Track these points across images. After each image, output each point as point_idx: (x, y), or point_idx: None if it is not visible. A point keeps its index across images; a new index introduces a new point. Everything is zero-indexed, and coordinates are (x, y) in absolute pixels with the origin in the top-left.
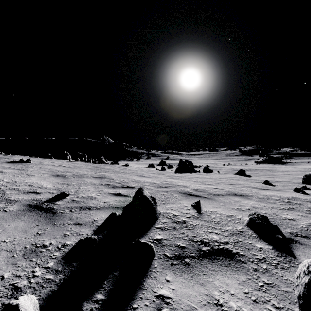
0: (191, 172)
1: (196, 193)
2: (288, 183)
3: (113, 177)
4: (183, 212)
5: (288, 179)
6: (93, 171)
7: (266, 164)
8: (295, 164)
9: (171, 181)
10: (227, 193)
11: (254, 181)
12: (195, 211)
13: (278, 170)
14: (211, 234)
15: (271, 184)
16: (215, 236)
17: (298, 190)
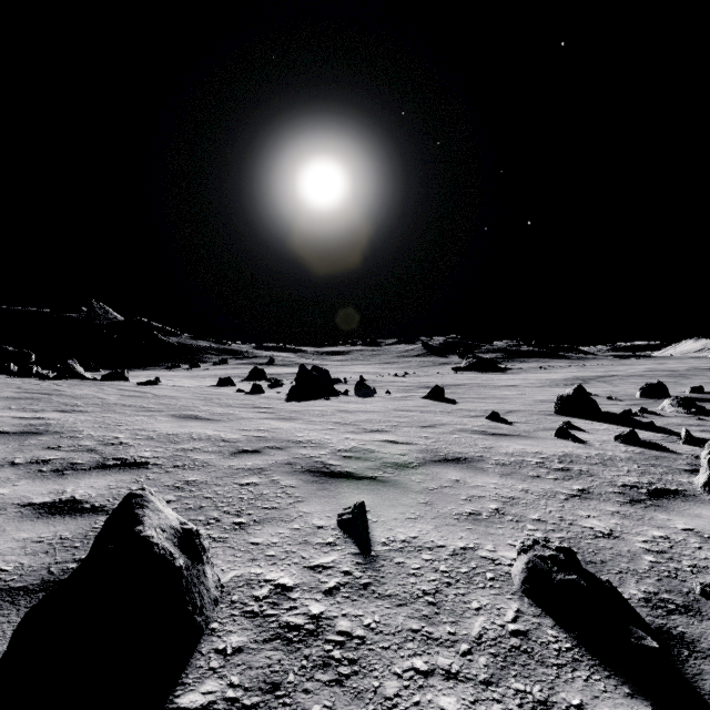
0: (328, 396)
1: (346, 467)
2: (532, 415)
3: (83, 426)
4: (312, 562)
5: (526, 404)
6: (10, 409)
7: (472, 372)
8: (521, 372)
9: (275, 427)
10: (425, 455)
11: (467, 413)
12: (353, 550)
13: (499, 386)
14: (432, 691)
15: (505, 421)
16: (450, 697)
17: (564, 433)
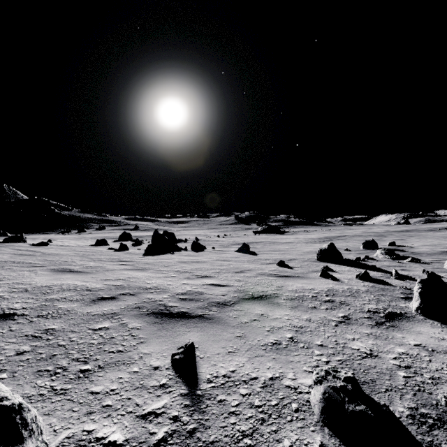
0: (173, 251)
1: (182, 307)
2: (303, 262)
3: None
4: (144, 409)
5: (299, 254)
6: None
7: (265, 234)
8: (293, 234)
9: (131, 276)
10: (238, 295)
11: (264, 261)
12: (183, 391)
13: (281, 243)
14: None
15: (288, 266)
16: None
17: (325, 274)
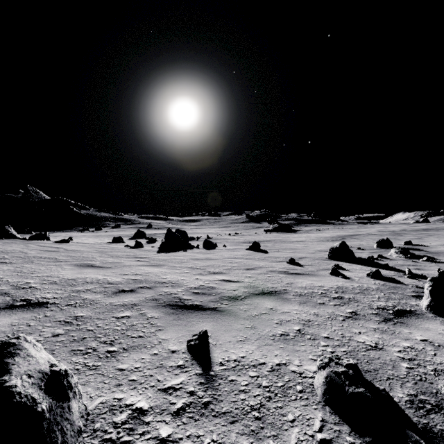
0: (186, 248)
1: (195, 300)
2: (314, 260)
3: (3, 274)
4: (165, 384)
5: (310, 253)
6: None
7: (276, 232)
8: (305, 232)
9: (147, 271)
10: (249, 290)
11: (275, 259)
12: (198, 371)
13: (293, 241)
14: None
15: (298, 264)
16: None
17: (336, 272)
